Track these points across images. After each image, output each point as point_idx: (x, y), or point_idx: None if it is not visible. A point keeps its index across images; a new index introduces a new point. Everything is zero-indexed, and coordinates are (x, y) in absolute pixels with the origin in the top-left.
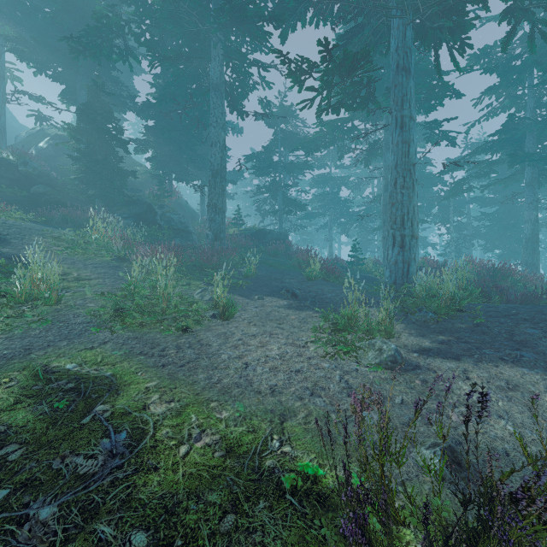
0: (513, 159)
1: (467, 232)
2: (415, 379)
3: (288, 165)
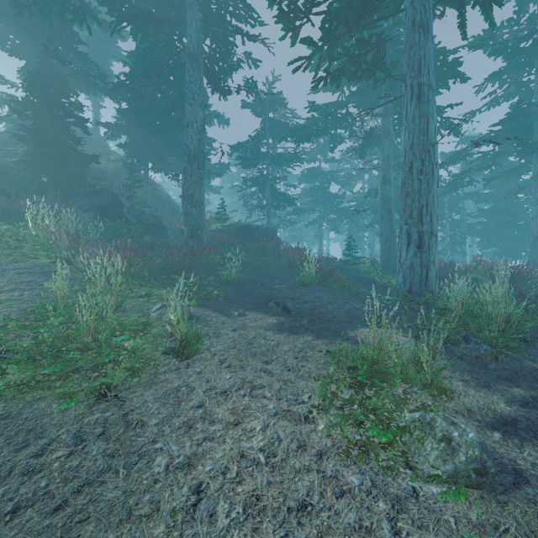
0: (522, 149)
1: (461, 229)
2: (537, 520)
3: (276, 156)
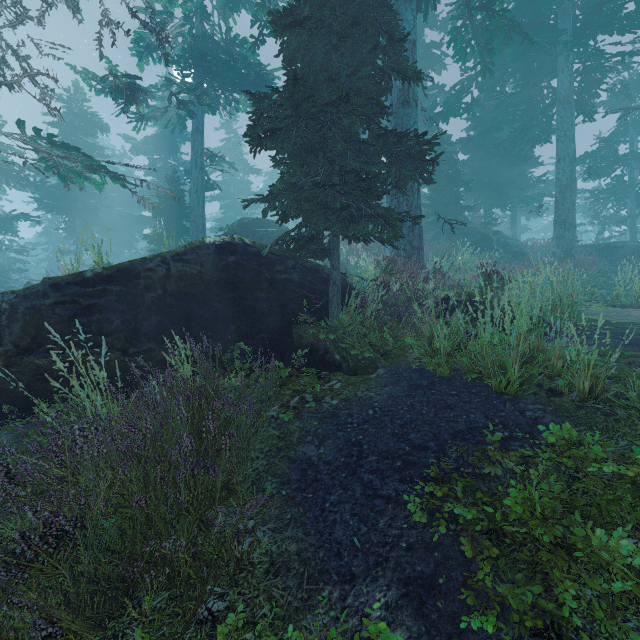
0: None
1: None
2: None
3: None
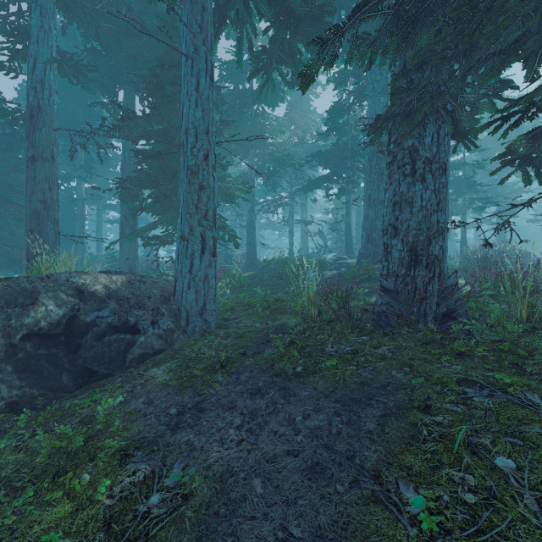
0: None
1: None
2: None
3: None
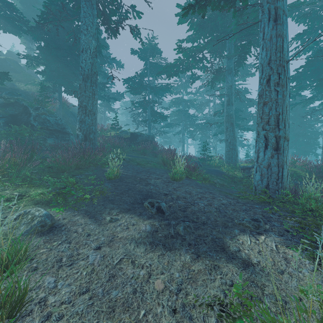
0: (319, 83)
1: None
2: None
3: (154, 87)
